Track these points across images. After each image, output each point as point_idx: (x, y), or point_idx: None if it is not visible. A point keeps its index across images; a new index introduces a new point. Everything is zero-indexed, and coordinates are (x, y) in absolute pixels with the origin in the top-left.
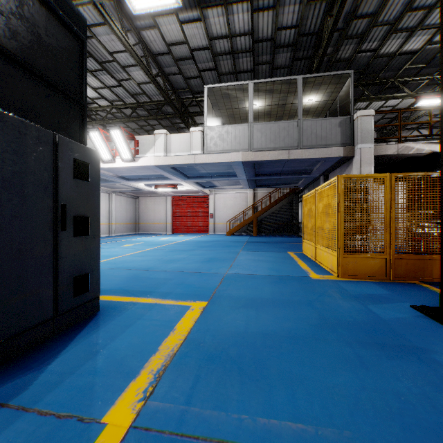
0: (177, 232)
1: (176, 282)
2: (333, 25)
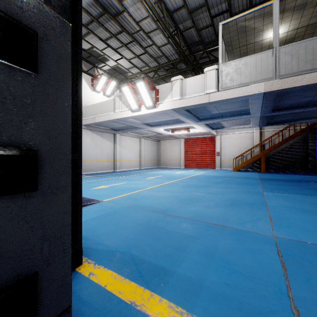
0: (188, 167)
1: (203, 249)
2: None
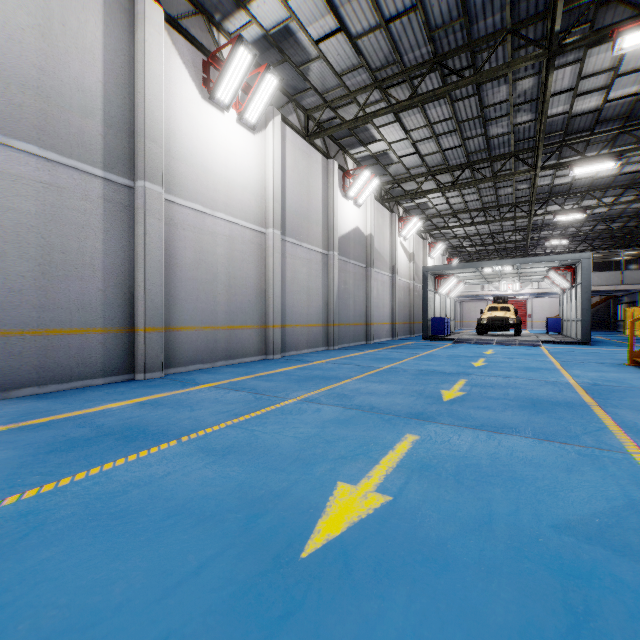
0: None
1: None
2: None
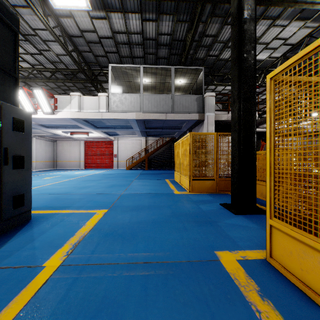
0: (89, 168)
1: (87, 200)
2: (192, 39)
